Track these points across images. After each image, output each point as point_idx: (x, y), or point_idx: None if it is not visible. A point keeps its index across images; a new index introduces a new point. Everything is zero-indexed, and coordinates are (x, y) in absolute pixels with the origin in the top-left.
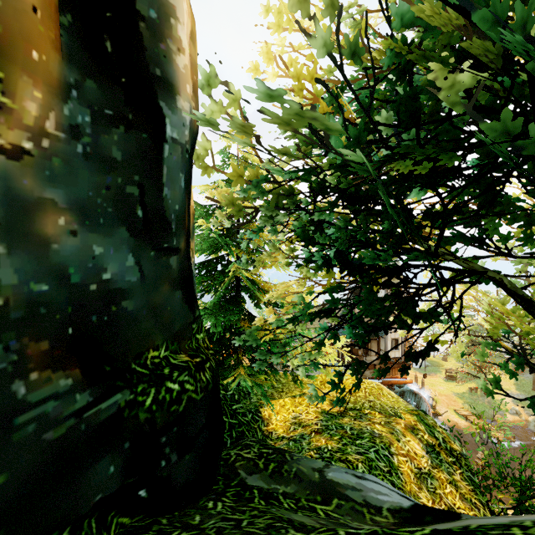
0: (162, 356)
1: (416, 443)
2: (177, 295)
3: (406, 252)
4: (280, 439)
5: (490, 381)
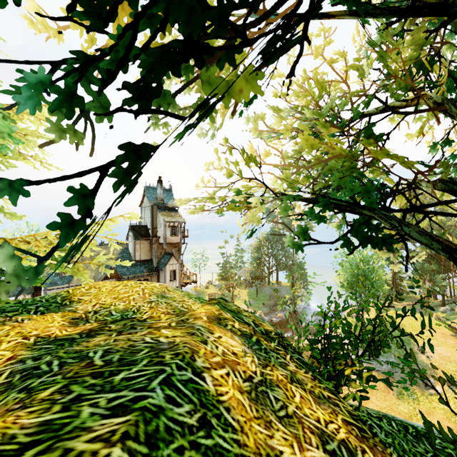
0: None
1: (230, 337)
2: None
3: None
4: None
5: (297, 235)
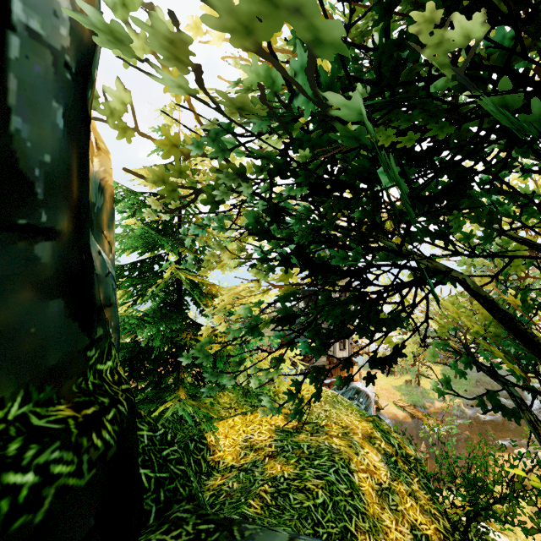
0: (13, 416)
1: (375, 454)
2: (53, 307)
3: (372, 249)
4: (229, 469)
5: (441, 382)
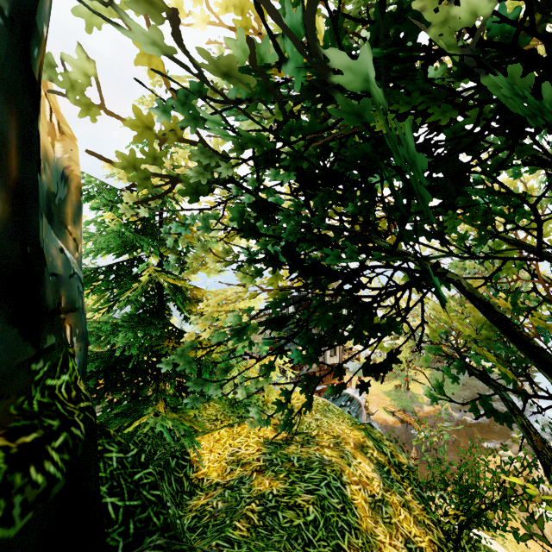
0: None
1: (367, 464)
2: None
3: (365, 249)
4: (213, 487)
5: (433, 387)
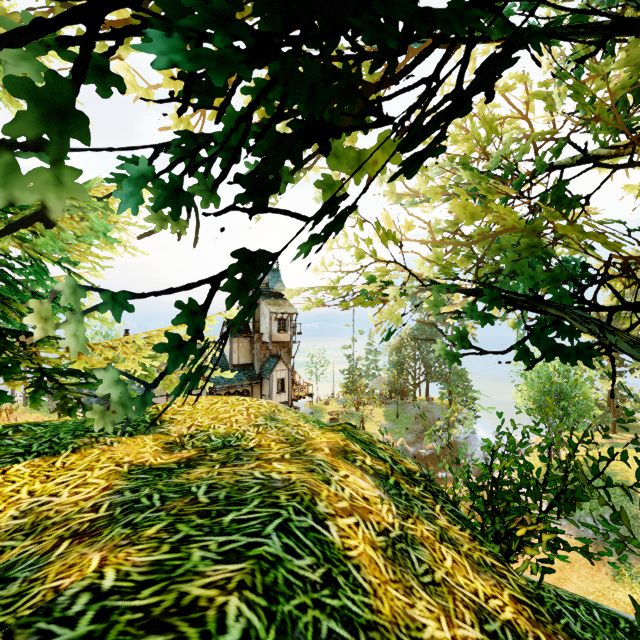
0: None
1: (359, 477)
2: None
3: None
4: None
5: (452, 340)
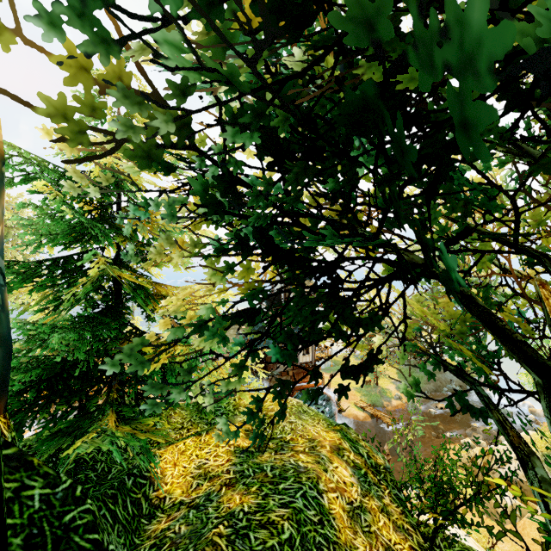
0: None
1: (344, 468)
2: None
3: (345, 237)
4: (176, 507)
5: (409, 384)
